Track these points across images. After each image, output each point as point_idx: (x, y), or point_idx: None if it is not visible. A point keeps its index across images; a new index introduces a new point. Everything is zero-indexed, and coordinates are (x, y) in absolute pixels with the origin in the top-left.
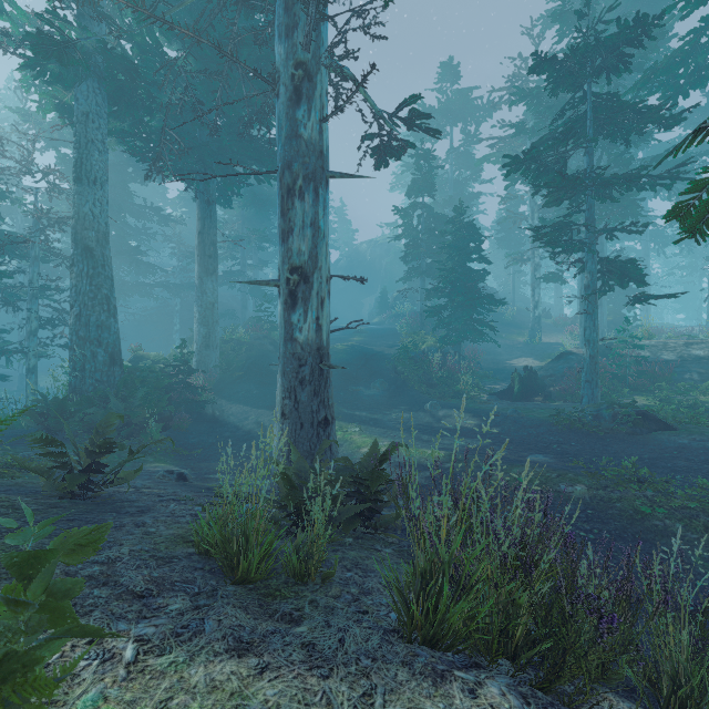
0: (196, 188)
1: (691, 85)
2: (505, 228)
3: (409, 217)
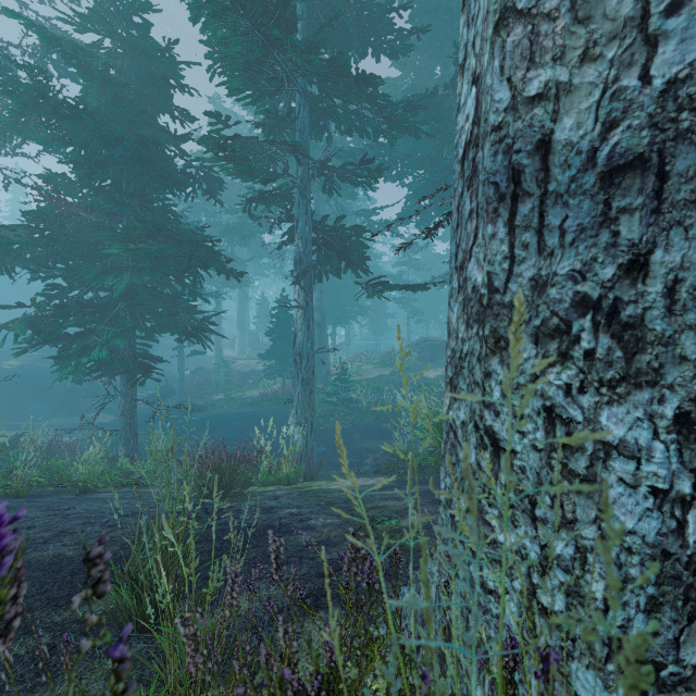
0: None
1: (250, 236)
2: None
3: None
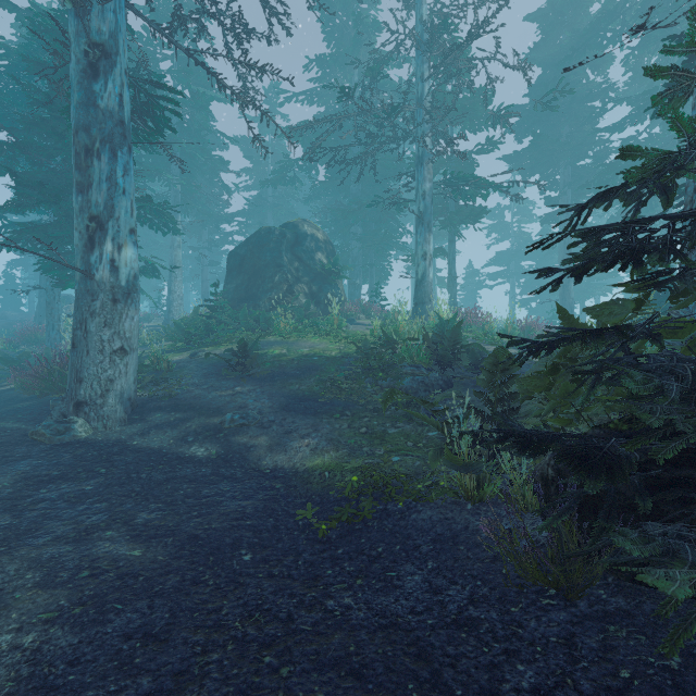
0: None
1: None
2: None
3: None
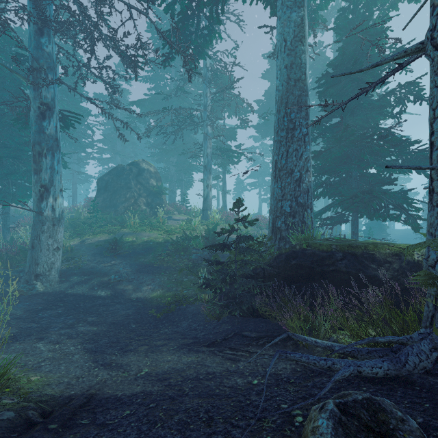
0: None
1: None
2: None
3: None
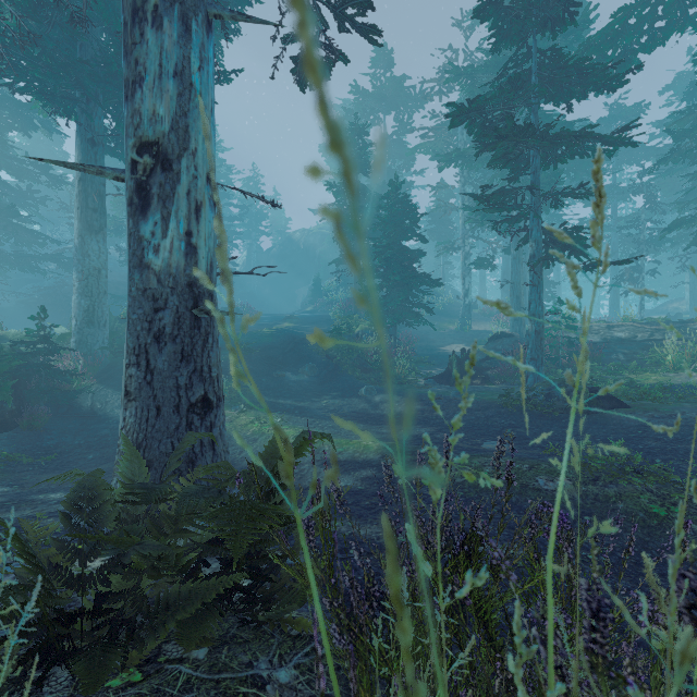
0: (69, 115)
1: (617, 69)
2: (436, 220)
3: (342, 195)
